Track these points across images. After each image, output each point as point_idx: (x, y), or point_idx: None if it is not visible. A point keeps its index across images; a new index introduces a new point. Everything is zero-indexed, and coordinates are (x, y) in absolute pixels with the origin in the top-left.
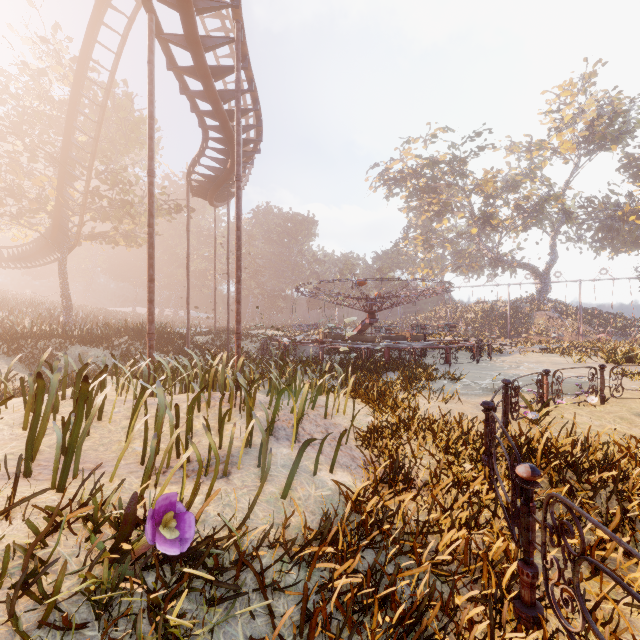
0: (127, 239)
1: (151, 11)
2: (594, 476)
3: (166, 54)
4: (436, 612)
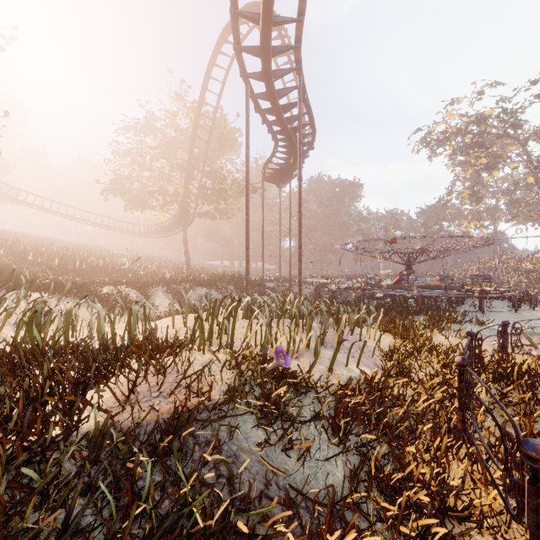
0: (221, 214)
1: (247, 83)
2: None
3: (254, 103)
4: (405, 425)
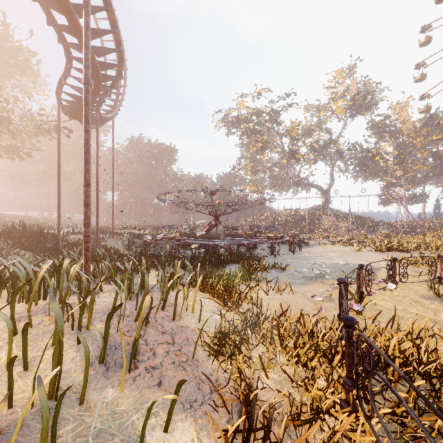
0: (9, 152)
1: None
2: (442, 383)
3: None
4: None
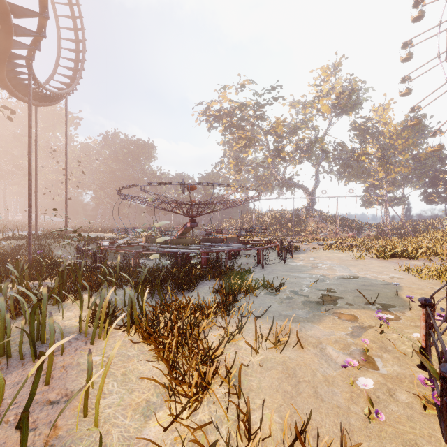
0: None
1: None
2: None
3: None
4: None
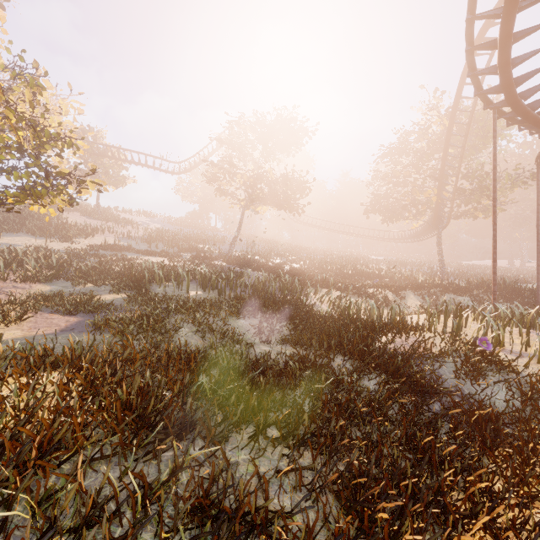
0: (484, 212)
1: (494, 108)
2: None
3: (506, 118)
4: None
